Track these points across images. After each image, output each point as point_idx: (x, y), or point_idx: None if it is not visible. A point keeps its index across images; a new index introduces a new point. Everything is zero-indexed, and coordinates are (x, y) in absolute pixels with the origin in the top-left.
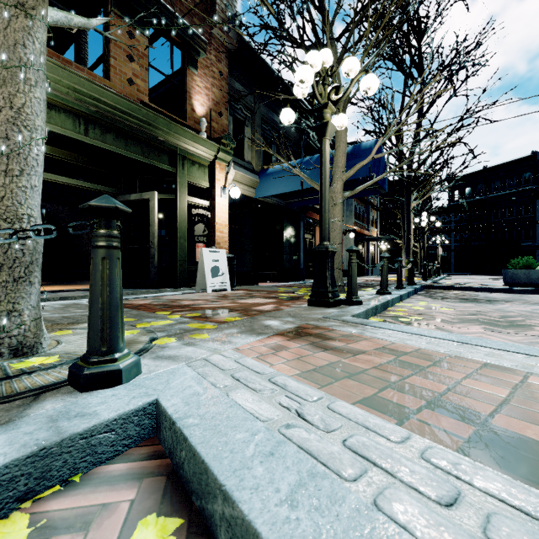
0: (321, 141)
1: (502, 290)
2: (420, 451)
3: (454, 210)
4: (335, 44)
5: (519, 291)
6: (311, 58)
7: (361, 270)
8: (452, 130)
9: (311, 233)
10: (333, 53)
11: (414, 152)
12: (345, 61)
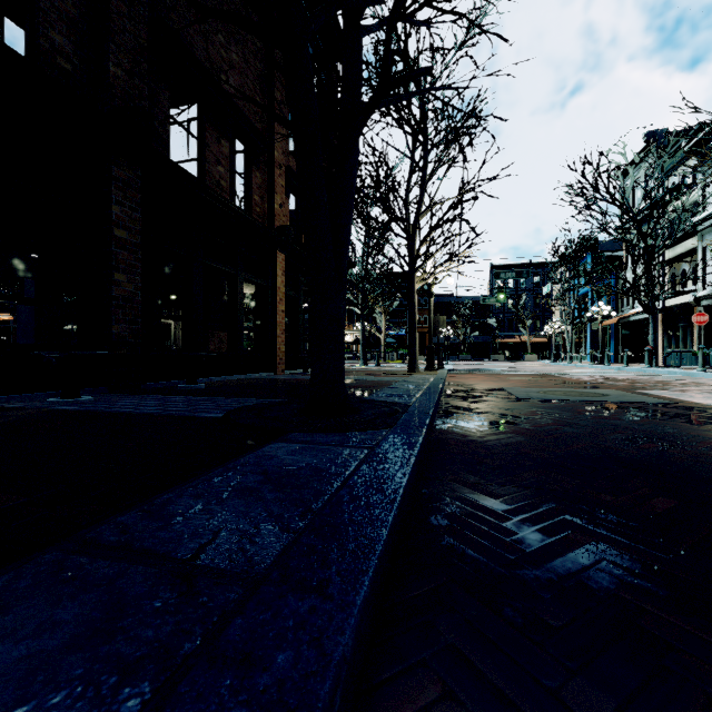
0: None
1: None
2: None
3: None
4: None
5: None
6: None
7: None
8: None
9: None
10: None
11: None
12: None
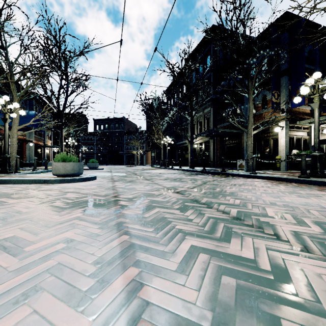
0: (5, 123)
1: (85, 169)
2: (13, 178)
3: (96, 135)
4: (14, 75)
5: (89, 169)
6: (0, 101)
7: (40, 163)
8: (78, 108)
9: (1, 141)
10: (13, 79)
11: (63, 112)
12: (14, 103)
